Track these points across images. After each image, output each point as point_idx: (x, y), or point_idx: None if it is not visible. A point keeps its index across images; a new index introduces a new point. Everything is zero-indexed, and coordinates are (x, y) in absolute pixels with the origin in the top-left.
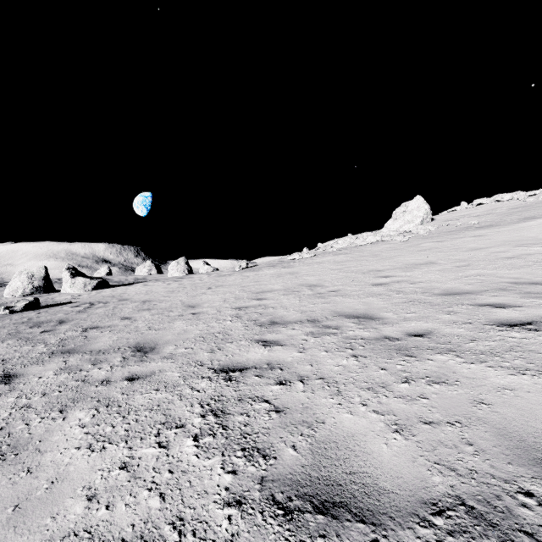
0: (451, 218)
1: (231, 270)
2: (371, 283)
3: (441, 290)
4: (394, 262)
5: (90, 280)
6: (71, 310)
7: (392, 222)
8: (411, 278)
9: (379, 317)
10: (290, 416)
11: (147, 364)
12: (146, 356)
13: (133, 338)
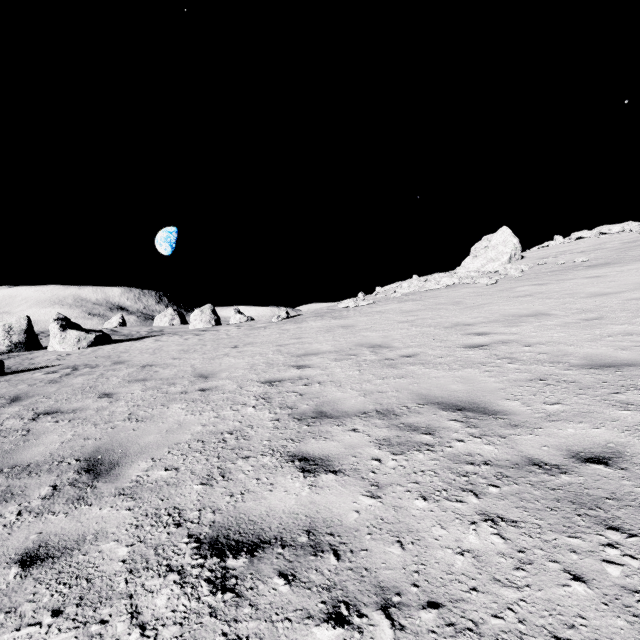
0: (547, 254)
1: (268, 321)
2: (462, 343)
3: (580, 357)
4: (486, 312)
5: (85, 334)
6: (42, 378)
7: (471, 260)
8: (521, 336)
9: (499, 409)
10: None
11: (83, 511)
12: (93, 487)
13: (95, 437)
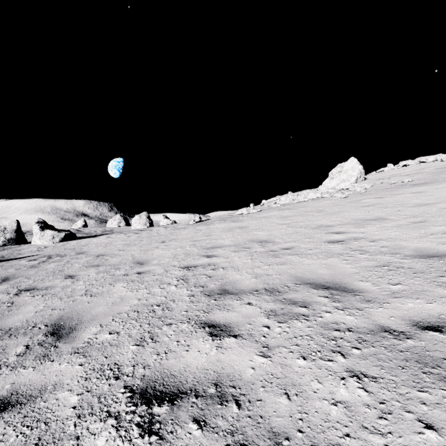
0: (383, 177)
1: (186, 223)
2: (325, 239)
3: (412, 250)
4: (341, 217)
5: (58, 233)
6: (25, 264)
7: (329, 181)
8: (367, 234)
9: (356, 288)
10: None
11: (47, 366)
12: (55, 347)
13: (60, 308)
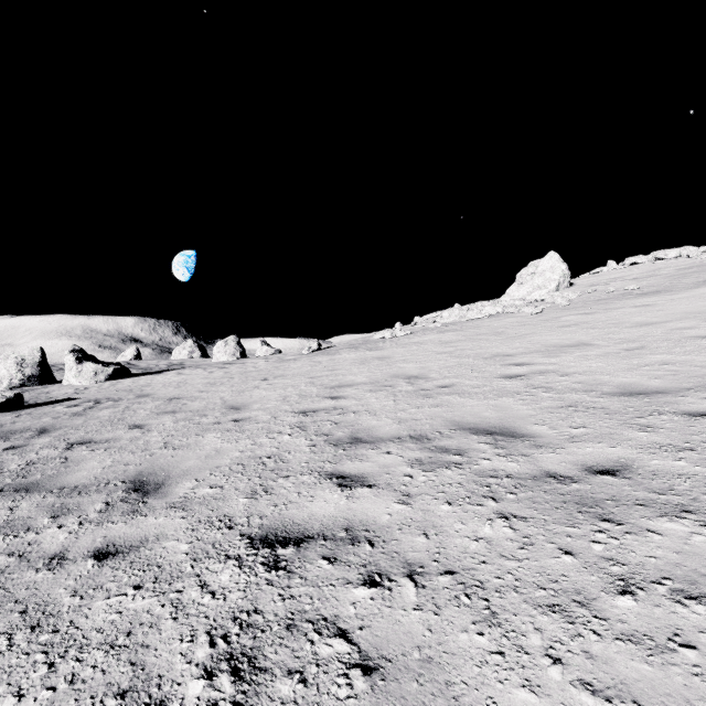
0: (598, 282)
1: (298, 353)
2: (500, 374)
3: (613, 386)
4: (527, 342)
5: (103, 367)
6: (65, 411)
7: (516, 287)
8: (559, 366)
9: (527, 433)
10: (396, 688)
11: (140, 520)
12: (144, 503)
13: (135, 463)
